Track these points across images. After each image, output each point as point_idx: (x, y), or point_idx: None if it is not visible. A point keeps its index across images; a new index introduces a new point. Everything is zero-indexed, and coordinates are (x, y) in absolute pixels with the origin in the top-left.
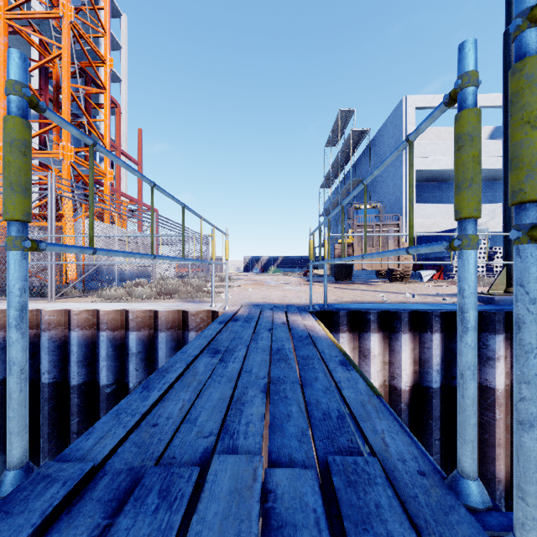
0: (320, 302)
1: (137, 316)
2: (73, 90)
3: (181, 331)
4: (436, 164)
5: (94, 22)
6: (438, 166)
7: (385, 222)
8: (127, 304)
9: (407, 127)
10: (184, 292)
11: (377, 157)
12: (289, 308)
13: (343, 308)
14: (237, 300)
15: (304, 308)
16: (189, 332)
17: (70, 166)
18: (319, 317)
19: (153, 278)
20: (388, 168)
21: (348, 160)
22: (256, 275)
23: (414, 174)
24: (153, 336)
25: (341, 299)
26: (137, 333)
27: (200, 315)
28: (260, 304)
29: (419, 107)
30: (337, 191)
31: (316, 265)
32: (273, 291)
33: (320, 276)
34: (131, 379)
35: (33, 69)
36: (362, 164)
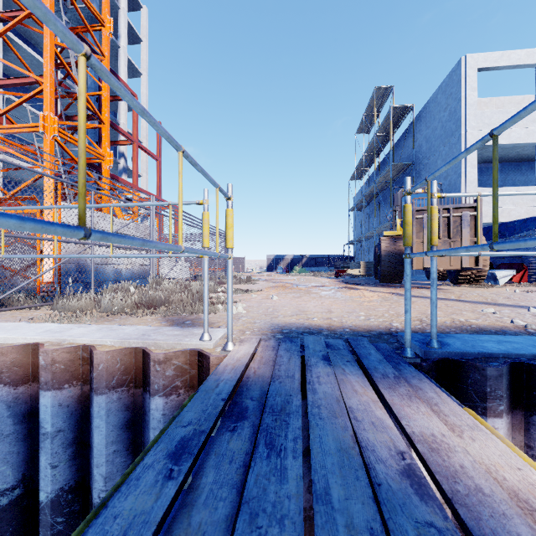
0: (396, 325)
1: (53, 360)
2: (91, 83)
3: (140, 391)
4: (506, 138)
5: (113, 14)
6: (508, 140)
7: (457, 205)
8: (66, 327)
9: (467, 94)
10: (177, 302)
11: (423, 136)
12: (365, 354)
13: (478, 351)
14: (253, 320)
15: (392, 350)
16: (150, 398)
17: (53, 142)
18: (432, 376)
19: (150, 279)
20: (439, 147)
21: (384, 146)
22: (280, 275)
23: (475, 150)
24: (88, 396)
25: (429, 318)
26: (53, 394)
27: (174, 362)
28: (293, 329)
29: (483, 68)
30: (369, 183)
31: (346, 264)
32: (308, 300)
33: (355, 276)
34: (42, 485)
35: (11, 25)
36: (402, 148)
